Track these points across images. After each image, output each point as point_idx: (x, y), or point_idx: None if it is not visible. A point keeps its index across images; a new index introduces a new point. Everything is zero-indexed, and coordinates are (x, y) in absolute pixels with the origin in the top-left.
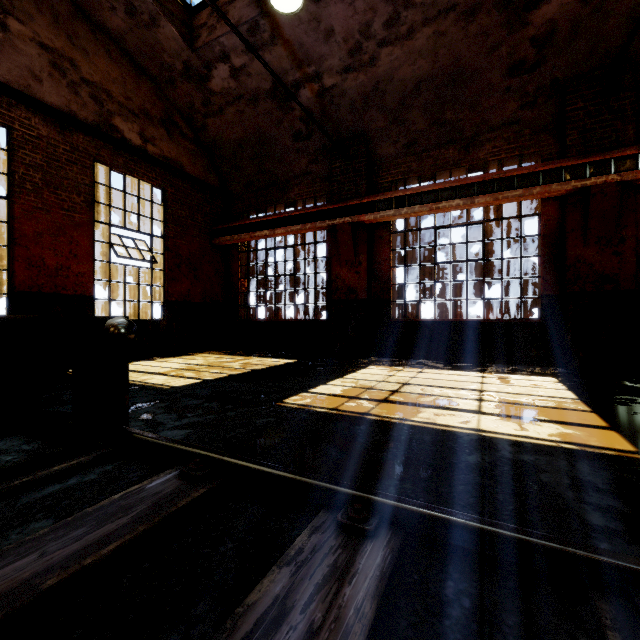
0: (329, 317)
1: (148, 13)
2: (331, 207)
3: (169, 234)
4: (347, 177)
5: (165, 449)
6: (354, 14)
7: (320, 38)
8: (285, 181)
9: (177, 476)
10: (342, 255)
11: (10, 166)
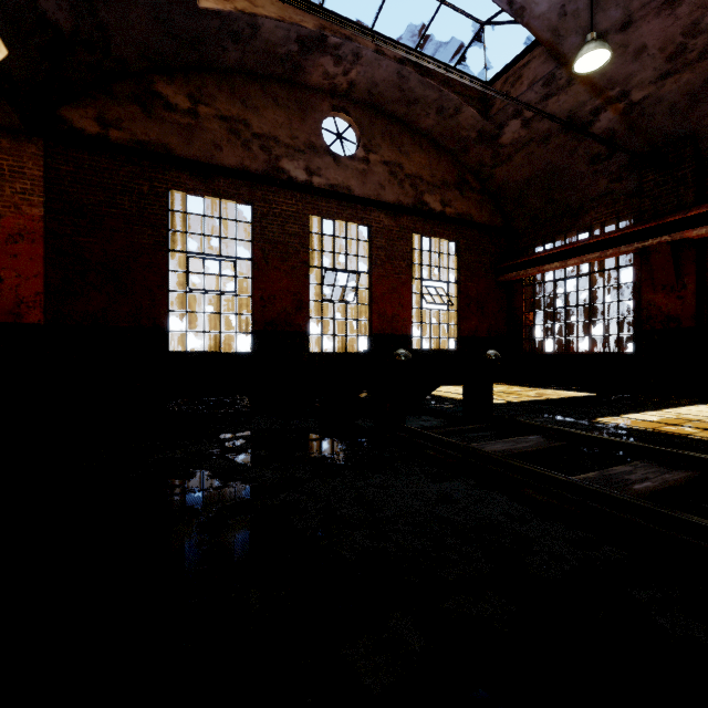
0: (637, 349)
1: (453, 107)
2: (641, 228)
3: (461, 279)
4: (664, 189)
5: (527, 426)
6: (674, 21)
7: (627, 60)
8: (578, 207)
9: (542, 437)
10: (656, 279)
11: (370, 251)
